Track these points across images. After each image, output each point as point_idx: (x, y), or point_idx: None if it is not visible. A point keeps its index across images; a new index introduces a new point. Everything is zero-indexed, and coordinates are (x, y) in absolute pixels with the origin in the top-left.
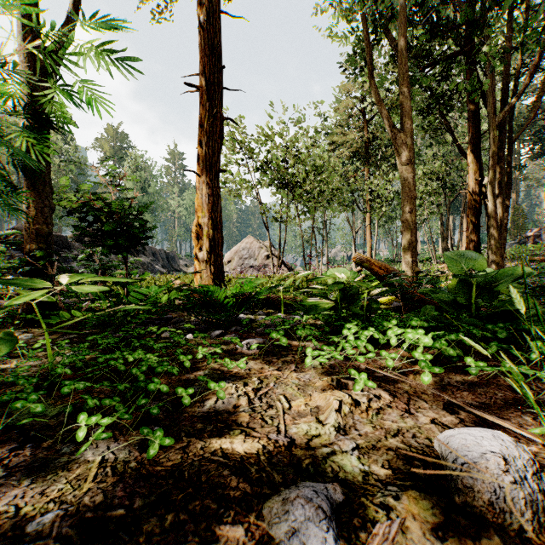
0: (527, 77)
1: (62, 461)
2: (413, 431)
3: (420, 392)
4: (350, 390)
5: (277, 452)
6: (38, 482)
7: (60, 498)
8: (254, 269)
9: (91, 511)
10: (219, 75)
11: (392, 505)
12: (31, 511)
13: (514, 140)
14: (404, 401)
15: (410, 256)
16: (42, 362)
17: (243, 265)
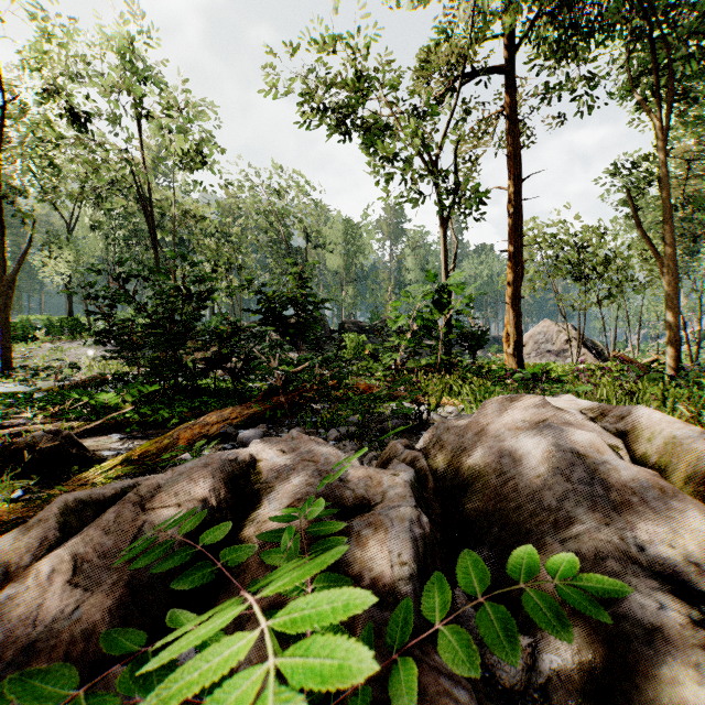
0: None
1: None
2: None
3: None
4: None
5: None
6: None
7: None
8: (551, 354)
9: None
10: (520, 241)
11: None
12: None
13: None
14: None
15: (673, 352)
16: None
17: (539, 349)
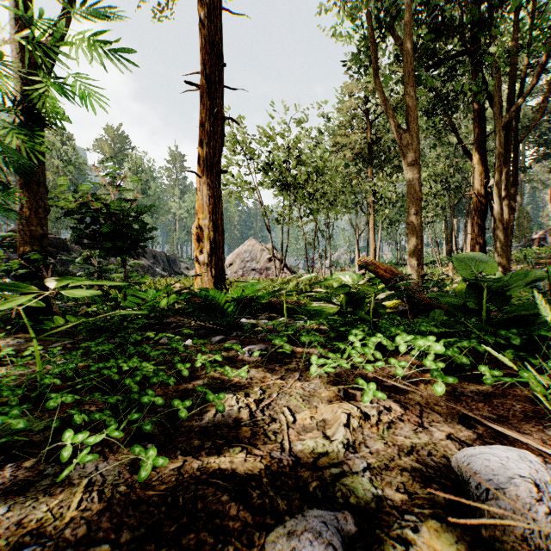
0: (534, 76)
1: (45, 485)
2: (428, 448)
3: (432, 404)
4: (358, 401)
5: (281, 473)
6: (16, 509)
7: (39, 529)
8: (256, 272)
9: (72, 546)
10: (220, 73)
11: (411, 538)
12: (5, 545)
13: (520, 141)
14: (416, 414)
15: (415, 259)
16: (32, 370)
17: (245, 268)
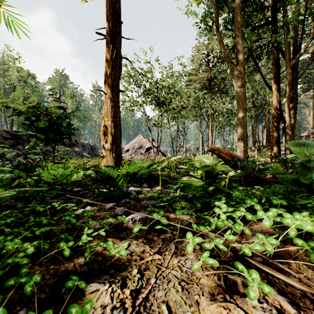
0: (311, 36)
1: None
2: None
3: None
4: (243, 297)
5: None
6: None
7: None
8: (142, 155)
9: None
10: (118, 28)
11: None
12: None
13: (299, 77)
14: None
15: (242, 147)
16: None
17: (136, 152)
